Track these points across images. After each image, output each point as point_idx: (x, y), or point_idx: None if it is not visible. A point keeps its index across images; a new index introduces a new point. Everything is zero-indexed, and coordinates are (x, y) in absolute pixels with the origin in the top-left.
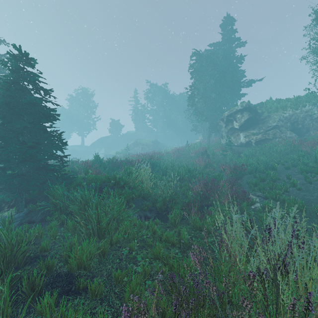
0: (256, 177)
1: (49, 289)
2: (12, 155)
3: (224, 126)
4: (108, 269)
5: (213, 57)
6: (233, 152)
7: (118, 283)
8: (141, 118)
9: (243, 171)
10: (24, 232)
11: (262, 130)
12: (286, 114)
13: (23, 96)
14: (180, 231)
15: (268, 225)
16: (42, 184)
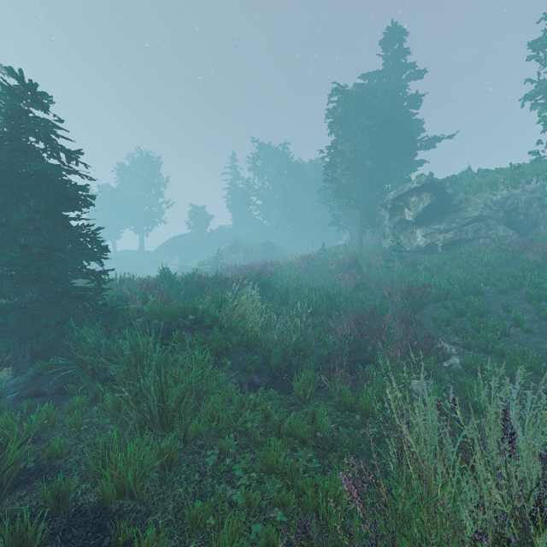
0: (448, 308)
1: (57, 544)
2: (6, 271)
3: (388, 217)
4: (177, 495)
5: (369, 98)
6: (404, 262)
7: (196, 528)
8: (243, 202)
9: (424, 297)
10: (19, 420)
11: (455, 225)
12: (497, 195)
13: (26, 162)
14: (314, 414)
15: (509, 427)
16: (61, 323)
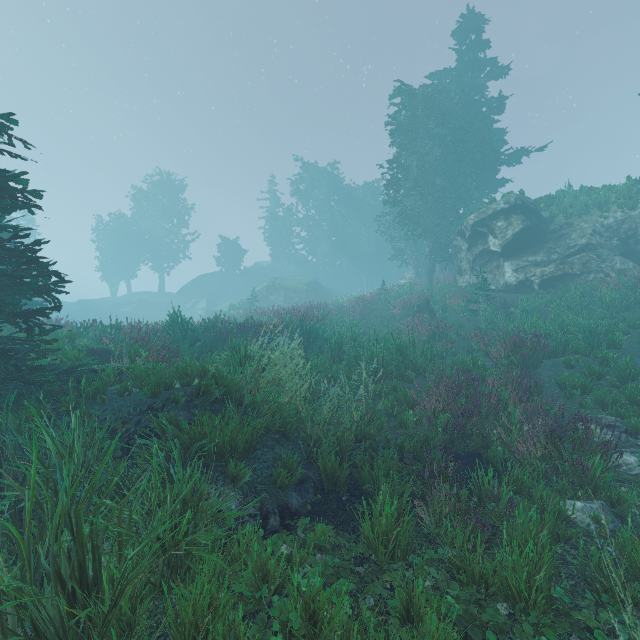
0: (573, 367)
1: None
2: None
3: (466, 248)
4: None
5: (440, 99)
6: (493, 304)
7: None
8: (283, 234)
9: (538, 351)
10: None
11: (556, 256)
12: (608, 218)
13: None
14: (411, 598)
15: None
16: None
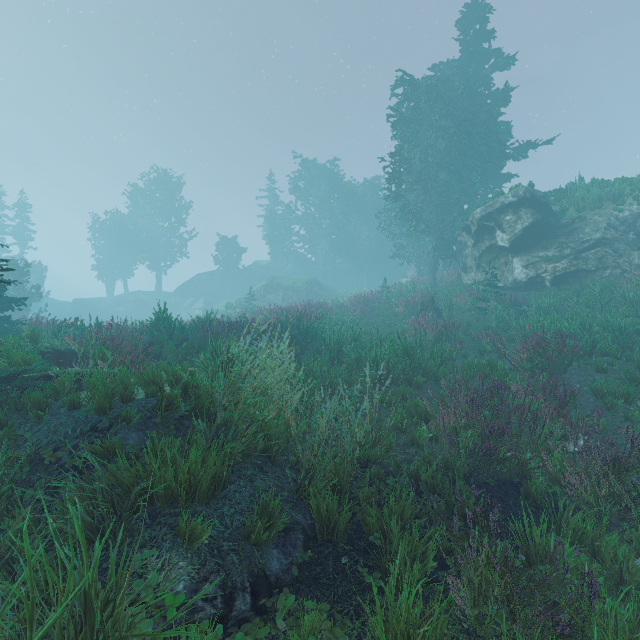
0: (605, 371)
1: None
2: None
3: (472, 243)
4: None
5: (444, 90)
6: (503, 302)
7: None
8: (282, 232)
9: (565, 352)
10: None
11: (569, 251)
12: (623, 211)
13: None
14: None
15: None
16: None
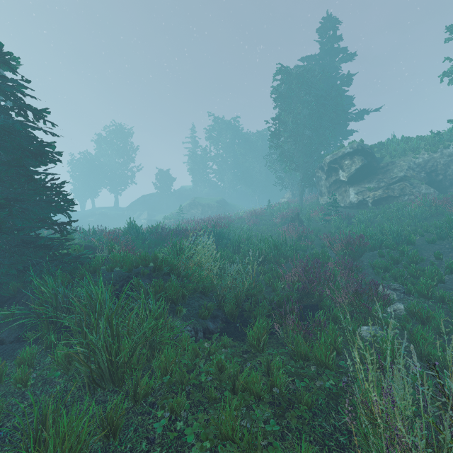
0: (383, 256)
1: None
2: None
3: (325, 178)
4: None
5: (308, 76)
6: (340, 216)
7: None
8: (201, 167)
9: (362, 246)
10: None
11: (383, 184)
12: (419, 159)
13: None
14: (269, 364)
15: None
16: (24, 271)
